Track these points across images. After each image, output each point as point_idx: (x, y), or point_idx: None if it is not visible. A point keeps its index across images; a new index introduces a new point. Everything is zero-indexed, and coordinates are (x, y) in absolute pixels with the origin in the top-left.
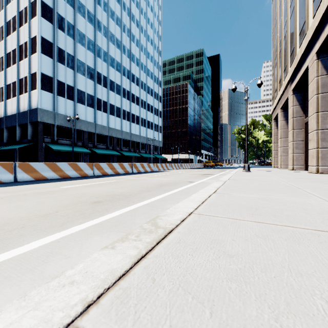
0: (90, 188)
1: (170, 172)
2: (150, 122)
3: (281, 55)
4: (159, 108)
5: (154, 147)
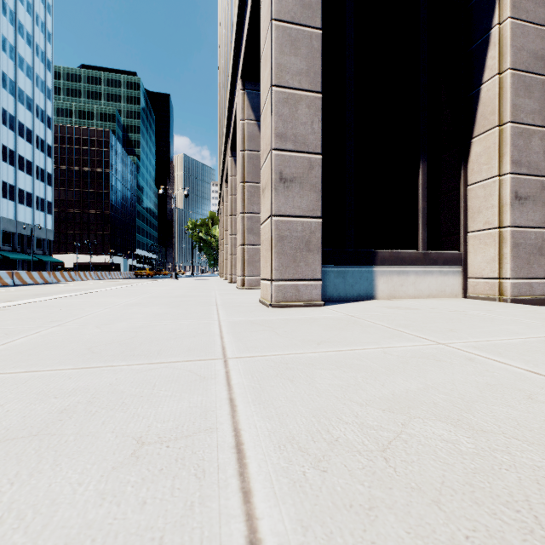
0: (4, 293)
1: (80, 283)
2: (26, 193)
3: (219, 159)
4: (46, 168)
5: (35, 240)
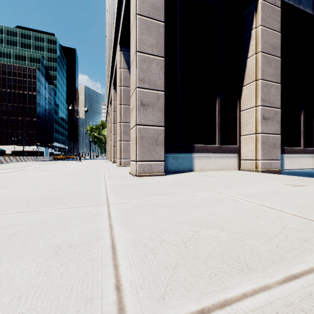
0: None
1: (16, 163)
2: None
3: (106, 89)
4: None
5: None
